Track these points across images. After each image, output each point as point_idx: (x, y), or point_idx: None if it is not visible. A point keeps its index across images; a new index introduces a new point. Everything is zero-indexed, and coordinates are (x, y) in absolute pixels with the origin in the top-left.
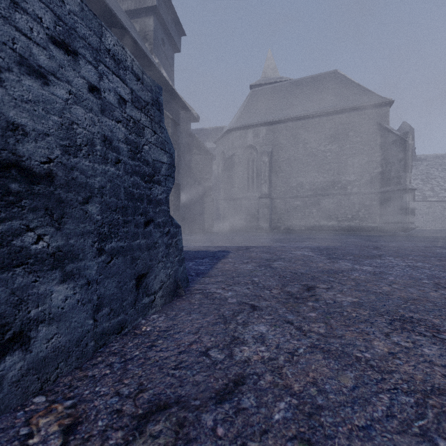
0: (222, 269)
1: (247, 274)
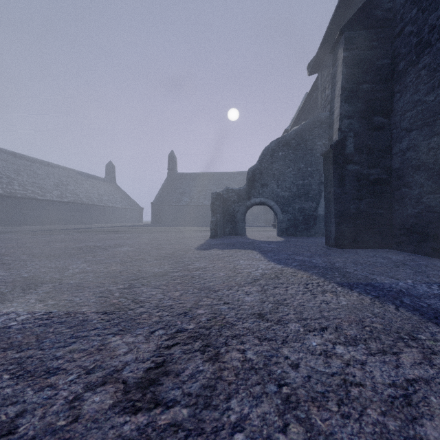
0: (201, 241)
1: (190, 240)
